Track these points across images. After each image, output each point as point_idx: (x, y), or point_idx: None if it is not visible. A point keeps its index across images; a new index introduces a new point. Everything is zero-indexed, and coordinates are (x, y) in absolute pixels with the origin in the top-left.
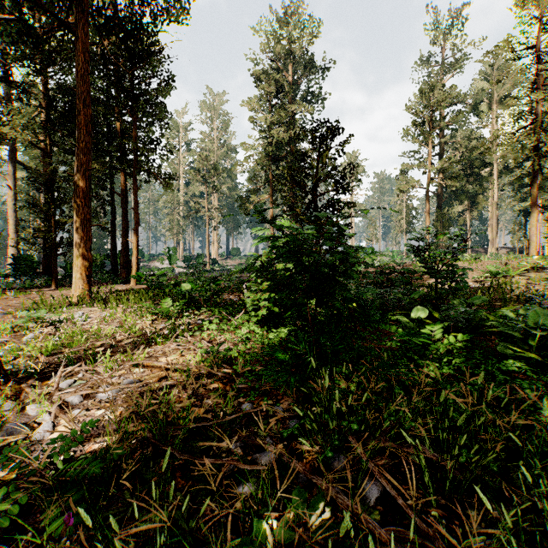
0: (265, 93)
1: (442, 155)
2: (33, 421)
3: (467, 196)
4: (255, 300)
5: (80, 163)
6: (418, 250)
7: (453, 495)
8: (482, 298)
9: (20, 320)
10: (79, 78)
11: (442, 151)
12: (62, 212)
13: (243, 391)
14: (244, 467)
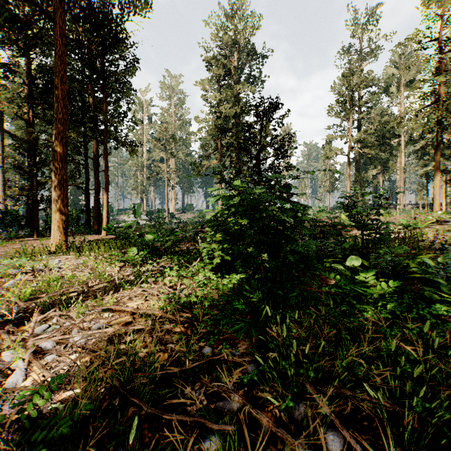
0: (215, 75)
1: (360, 128)
2: (8, 368)
3: (380, 162)
4: (210, 250)
5: (57, 131)
6: (347, 207)
7: (412, 445)
8: (404, 248)
9: (3, 268)
10: (57, 58)
11: (360, 125)
12: (43, 174)
13: (203, 335)
14: (212, 426)
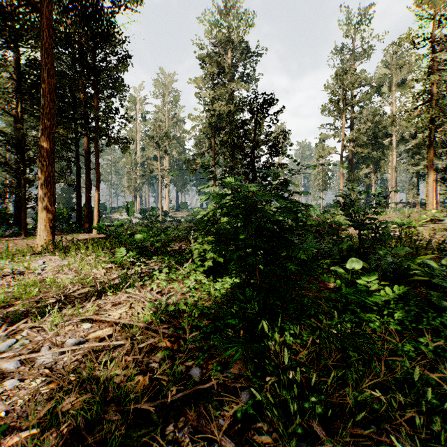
0: (209, 73)
1: (352, 127)
2: None
3: (372, 161)
4: (202, 251)
5: (44, 126)
6: (344, 205)
7: None
8: (405, 249)
9: None
10: (43, 51)
11: (352, 124)
12: (32, 171)
13: (191, 351)
14: None
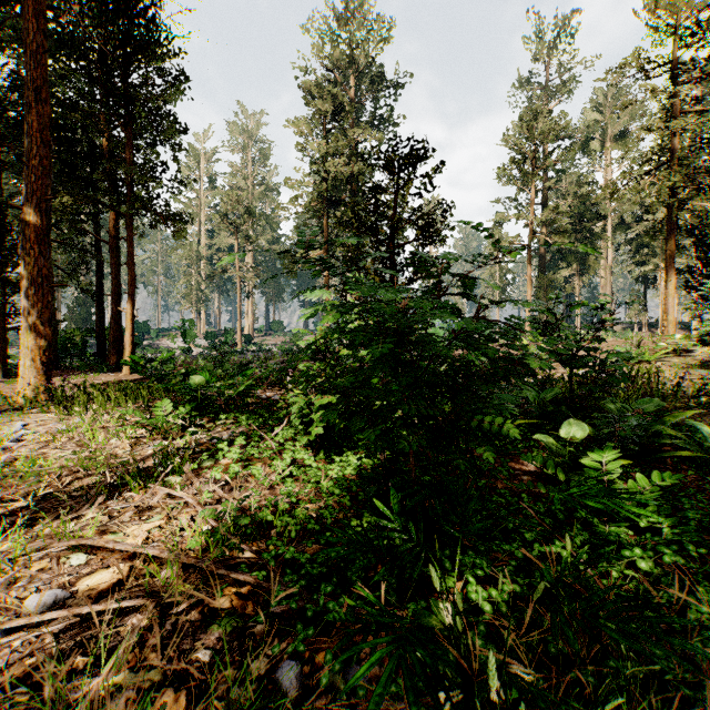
0: (318, 112)
1: (545, 204)
2: None
3: (576, 257)
4: (305, 407)
5: (31, 188)
6: (546, 327)
7: None
8: (654, 401)
9: None
10: (30, 57)
11: (545, 199)
12: (16, 267)
13: (281, 618)
14: None
